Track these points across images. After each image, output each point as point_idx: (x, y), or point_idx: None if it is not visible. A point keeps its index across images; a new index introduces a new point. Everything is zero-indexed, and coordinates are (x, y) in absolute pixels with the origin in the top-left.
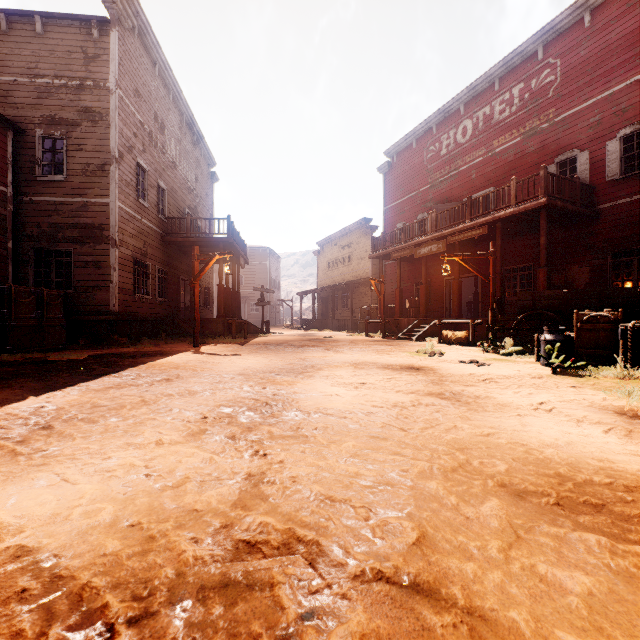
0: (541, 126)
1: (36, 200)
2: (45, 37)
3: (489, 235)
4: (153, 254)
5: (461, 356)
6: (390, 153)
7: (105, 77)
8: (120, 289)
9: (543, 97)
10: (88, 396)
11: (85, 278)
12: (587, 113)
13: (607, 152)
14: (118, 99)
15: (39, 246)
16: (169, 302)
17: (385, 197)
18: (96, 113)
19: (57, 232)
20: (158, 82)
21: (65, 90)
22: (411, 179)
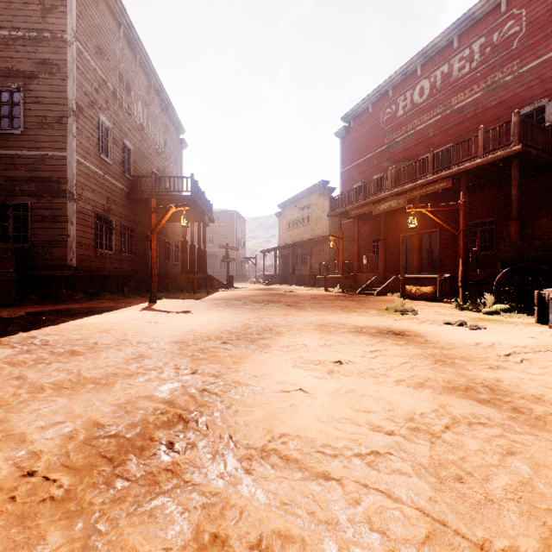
0: (504, 79)
1: None
2: None
3: (449, 190)
4: (118, 211)
5: (438, 315)
6: (347, 118)
7: (62, 29)
8: (79, 244)
9: (506, 49)
10: None
11: (42, 232)
12: None
13: None
14: (76, 52)
15: None
16: (136, 258)
17: (342, 160)
18: (53, 65)
19: (14, 186)
20: (123, 44)
21: (22, 42)
22: (367, 141)
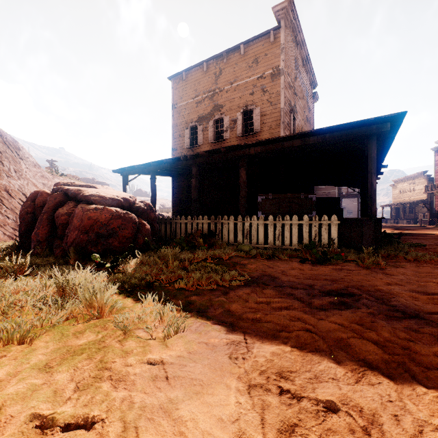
0: None
1: (318, 192)
2: None
3: None
4: None
5: None
6: (437, 143)
7: None
8: None
9: None
10: None
11: None
12: None
13: None
14: None
15: None
16: None
17: (435, 162)
18: None
19: None
20: None
21: None
22: None
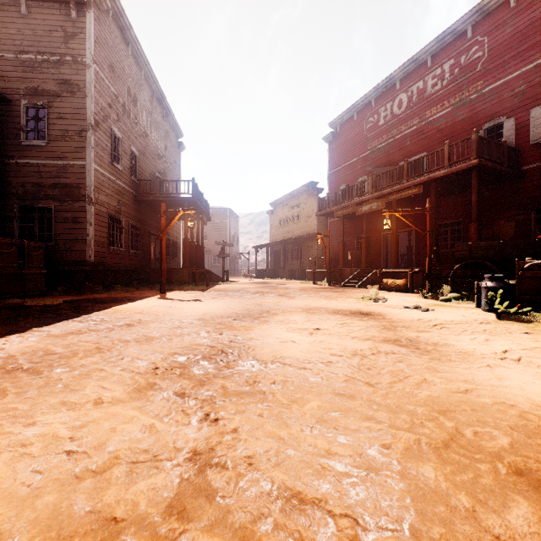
0: (470, 97)
1: (21, 162)
2: (29, 17)
3: (423, 194)
4: (126, 211)
5: (403, 302)
6: (334, 125)
7: (82, 53)
8: (96, 242)
9: (472, 71)
10: (45, 342)
11: (64, 232)
12: (512, 84)
13: (531, 118)
14: (94, 73)
15: (24, 203)
16: (141, 254)
17: (329, 163)
18: (74, 85)
19: (40, 191)
20: (131, 60)
21: (47, 65)
22: (352, 147)
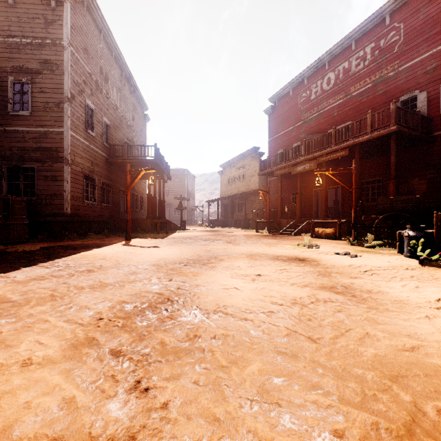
0: (388, 74)
1: (8, 130)
2: (15, 7)
3: (348, 157)
4: (99, 171)
5: (334, 248)
6: (273, 99)
7: (60, 37)
8: (72, 197)
9: (390, 52)
10: (5, 289)
11: (45, 188)
12: (425, 63)
13: None
14: (70, 54)
15: (11, 164)
16: (112, 207)
17: (269, 131)
18: (53, 64)
19: (24, 154)
20: (103, 45)
21: (30, 47)
22: (288, 118)
